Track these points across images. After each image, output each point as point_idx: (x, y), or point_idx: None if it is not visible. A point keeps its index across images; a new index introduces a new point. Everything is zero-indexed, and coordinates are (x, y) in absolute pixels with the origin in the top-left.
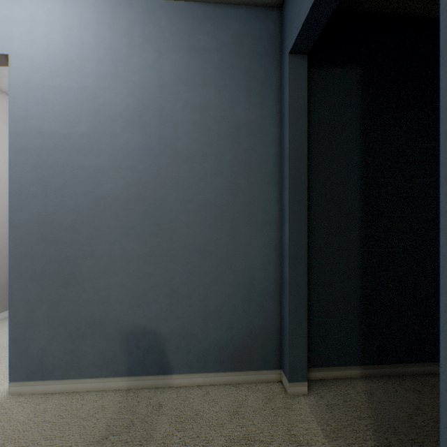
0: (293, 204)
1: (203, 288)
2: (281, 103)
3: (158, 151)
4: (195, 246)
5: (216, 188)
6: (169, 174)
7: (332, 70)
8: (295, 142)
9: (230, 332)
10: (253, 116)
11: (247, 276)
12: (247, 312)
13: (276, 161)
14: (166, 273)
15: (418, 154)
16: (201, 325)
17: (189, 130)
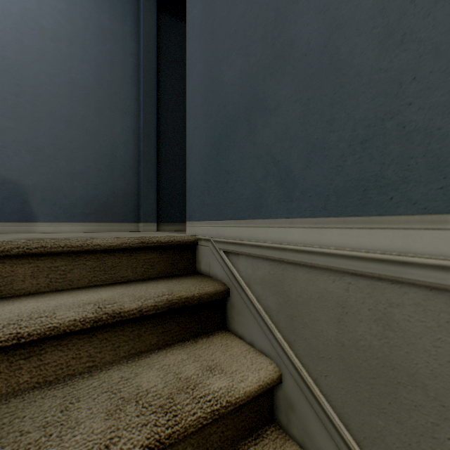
0: (147, 98)
1: (70, 152)
2: (139, 27)
3: (21, 20)
4: (62, 115)
5: (83, 73)
6: (33, 45)
7: (176, 21)
8: (148, 55)
9: (96, 191)
10: (117, 28)
11: (111, 150)
12: (111, 177)
13: (135, 69)
14: (30, 132)
15: None
16: (68, 183)
17: (55, 15)
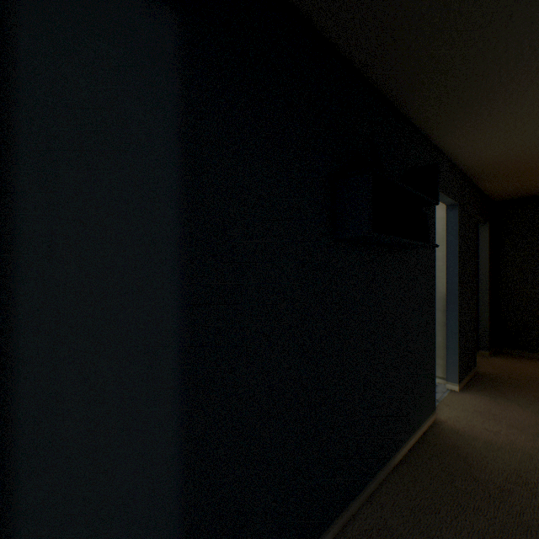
0: None
1: None
2: None
3: None
4: None
5: None
6: None
7: None
8: None
9: None
10: None
11: None
12: None
13: None
14: None
15: (280, 226)
16: None
17: None
